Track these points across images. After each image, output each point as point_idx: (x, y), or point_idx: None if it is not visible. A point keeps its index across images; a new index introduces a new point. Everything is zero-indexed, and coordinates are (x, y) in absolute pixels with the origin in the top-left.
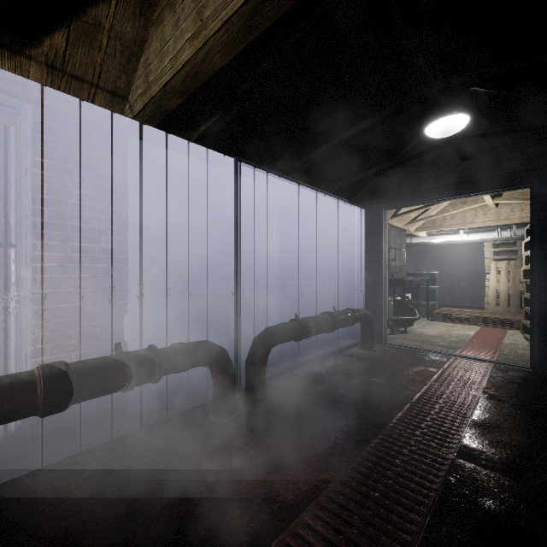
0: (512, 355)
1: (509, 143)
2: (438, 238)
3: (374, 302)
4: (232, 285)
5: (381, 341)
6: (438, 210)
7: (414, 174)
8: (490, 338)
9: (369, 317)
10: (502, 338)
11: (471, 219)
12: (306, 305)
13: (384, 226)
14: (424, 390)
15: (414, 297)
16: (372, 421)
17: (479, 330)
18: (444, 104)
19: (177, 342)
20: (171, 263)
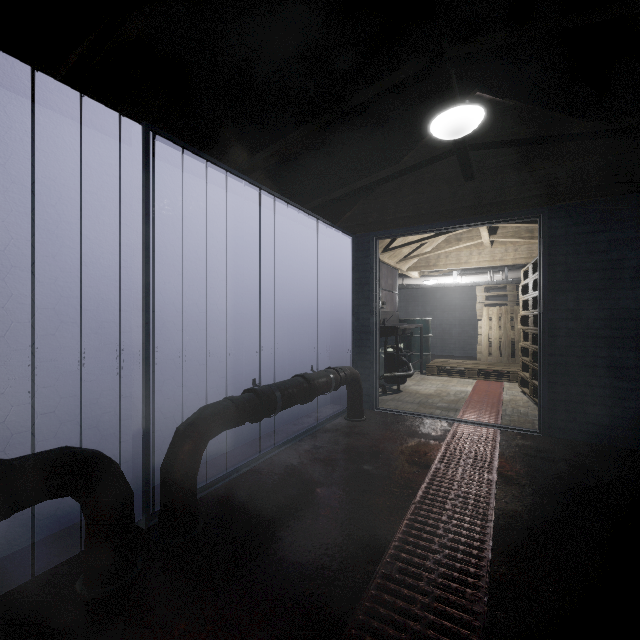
0: (516, 416)
1: (518, 163)
2: (431, 279)
3: (363, 356)
4: (138, 339)
5: (372, 406)
6: (432, 247)
7: (411, 195)
8: (488, 394)
9: (357, 377)
10: (500, 393)
11: (466, 258)
12: (274, 364)
13: (375, 260)
14: (429, 478)
15: (406, 347)
16: (363, 550)
17: (476, 384)
18: (456, 88)
19: (27, 444)
20: (12, 301)
